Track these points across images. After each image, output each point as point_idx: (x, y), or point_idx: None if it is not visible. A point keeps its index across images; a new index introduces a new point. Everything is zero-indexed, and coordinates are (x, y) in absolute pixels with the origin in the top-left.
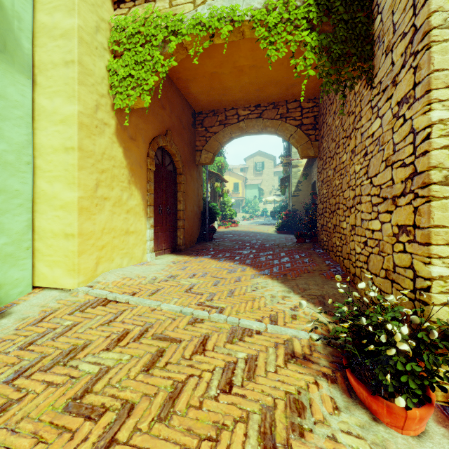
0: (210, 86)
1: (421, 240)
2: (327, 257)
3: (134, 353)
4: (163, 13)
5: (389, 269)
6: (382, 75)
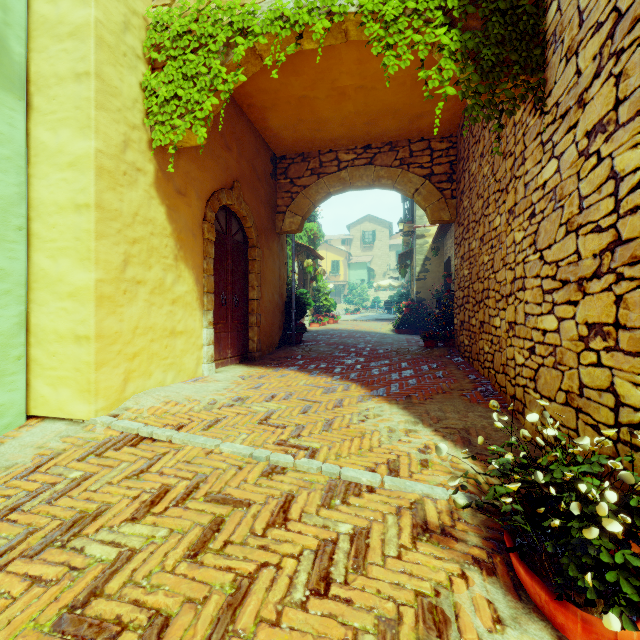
0: (298, 117)
1: (630, 348)
2: (470, 370)
3: (175, 525)
4: (225, 3)
5: (572, 391)
6: (559, 92)
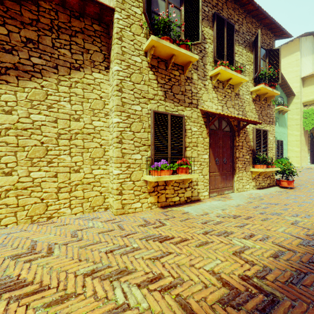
0: None
1: None
2: None
3: None
4: None
5: None
6: None
